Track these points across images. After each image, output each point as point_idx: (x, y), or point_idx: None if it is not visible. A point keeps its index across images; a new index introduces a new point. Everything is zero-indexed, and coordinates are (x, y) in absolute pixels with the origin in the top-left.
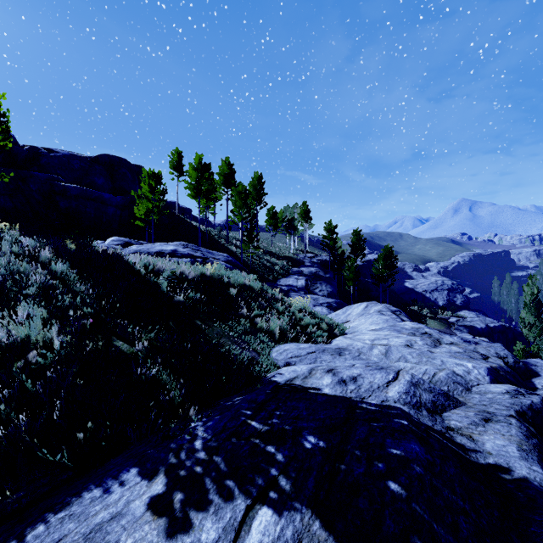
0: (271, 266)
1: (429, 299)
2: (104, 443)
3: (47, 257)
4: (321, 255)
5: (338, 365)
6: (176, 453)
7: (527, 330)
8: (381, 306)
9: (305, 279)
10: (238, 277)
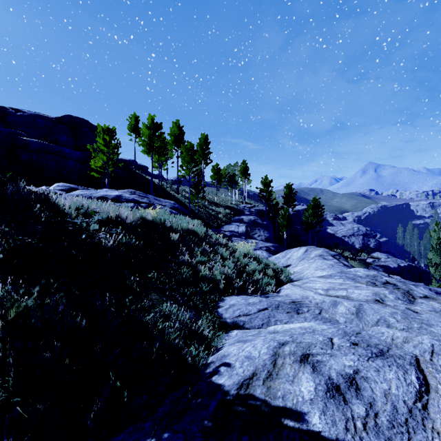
0: (215, 215)
1: (348, 243)
2: None
3: None
4: (258, 206)
5: (308, 340)
6: None
7: (434, 269)
8: (321, 251)
9: (245, 226)
10: (182, 221)
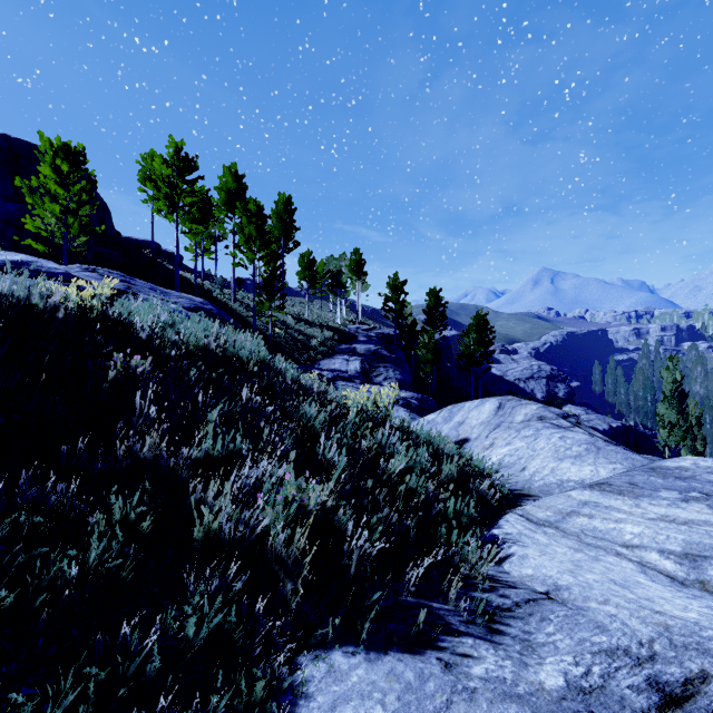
0: (305, 341)
1: (524, 391)
2: None
3: None
4: (381, 328)
5: None
6: None
7: (667, 432)
8: (535, 406)
9: (360, 360)
10: (189, 329)
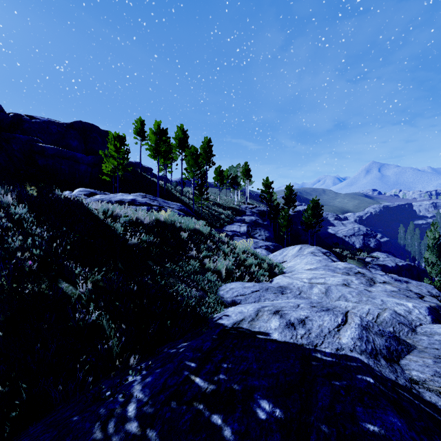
0: (218, 215)
1: (348, 243)
2: (15, 413)
3: (8, 202)
4: (259, 206)
5: (283, 305)
6: (104, 423)
7: (430, 268)
8: (313, 248)
9: (246, 226)
10: (189, 222)
